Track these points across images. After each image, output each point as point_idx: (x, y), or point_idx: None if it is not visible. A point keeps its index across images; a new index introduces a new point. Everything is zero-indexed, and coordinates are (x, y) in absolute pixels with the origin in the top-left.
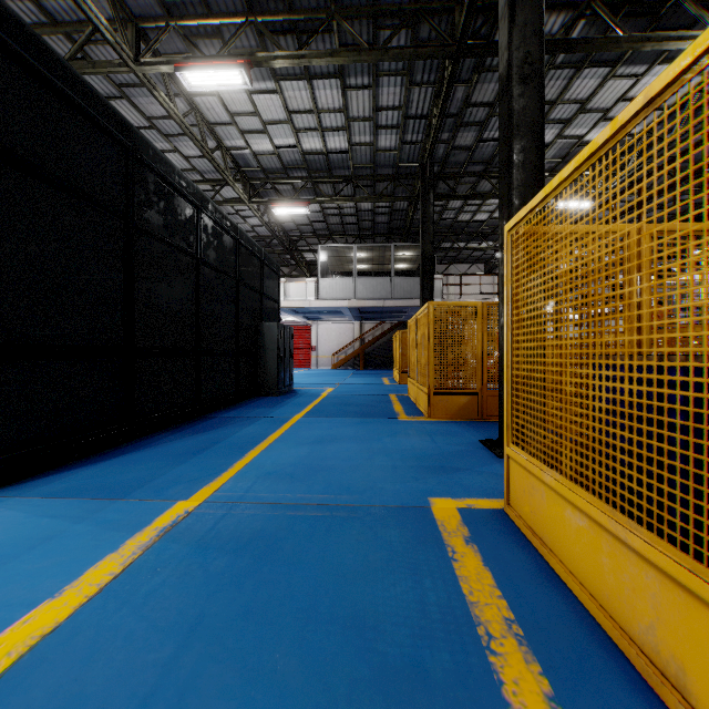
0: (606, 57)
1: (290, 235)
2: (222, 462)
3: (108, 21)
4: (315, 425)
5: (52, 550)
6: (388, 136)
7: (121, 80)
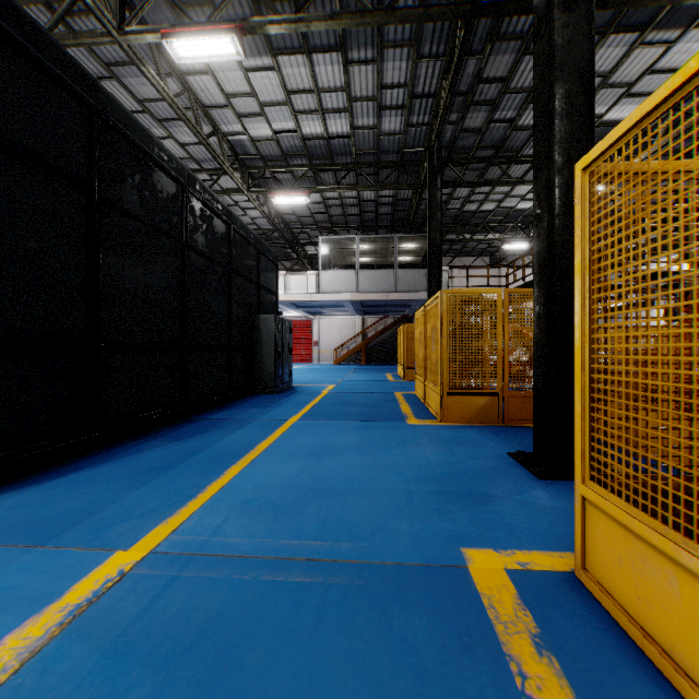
0: (635, 21)
1: (291, 227)
2: (192, 483)
3: None
4: (312, 431)
5: None
6: (392, 118)
7: (109, 58)
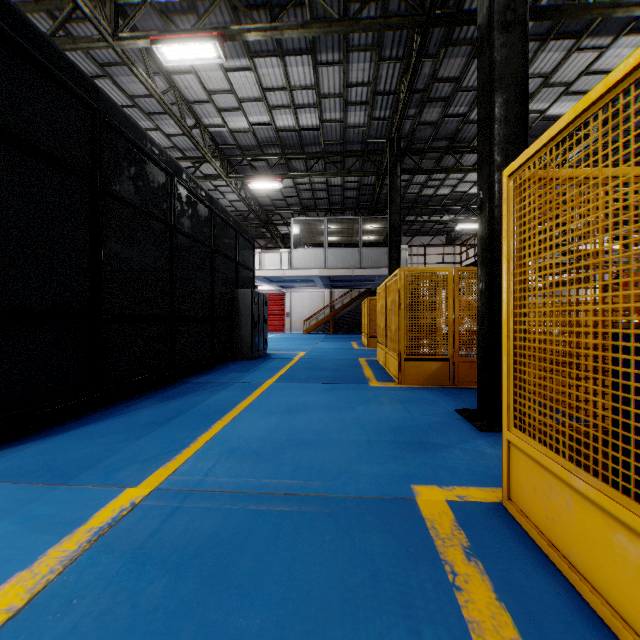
0: (572, 29)
1: (266, 209)
2: (185, 435)
3: None
4: (286, 392)
5: None
6: (357, 113)
7: (103, 59)
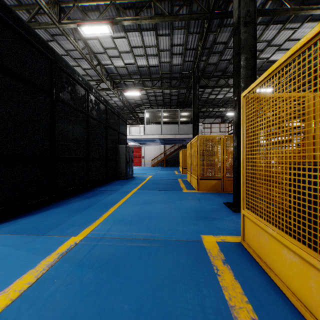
0: (281, 19)
1: (132, 105)
2: (96, 214)
3: (46, 4)
4: (143, 194)
5: (0, 267)
6: (177, 58)
7: (53, 32)
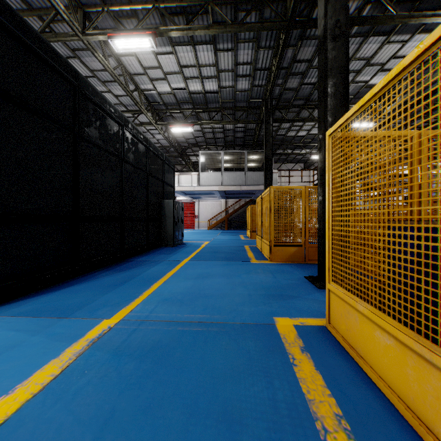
0: (384, 29)
1: (182, 145)
2: (135, 291)
3: (65, 8)
4: (197, 266)
5: (14, 356)
6: (243, 82)
7: (74, 46)
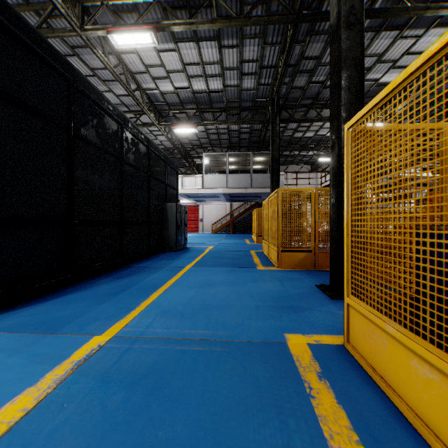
0: (397, 23)
1: (185, 147)
2: (132, 302)
3: (62, 2)
4: (200, 273)
5: None
6: (249, 80)
7: (73, 43)
